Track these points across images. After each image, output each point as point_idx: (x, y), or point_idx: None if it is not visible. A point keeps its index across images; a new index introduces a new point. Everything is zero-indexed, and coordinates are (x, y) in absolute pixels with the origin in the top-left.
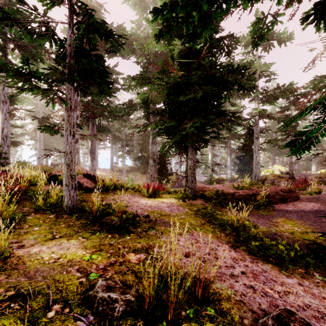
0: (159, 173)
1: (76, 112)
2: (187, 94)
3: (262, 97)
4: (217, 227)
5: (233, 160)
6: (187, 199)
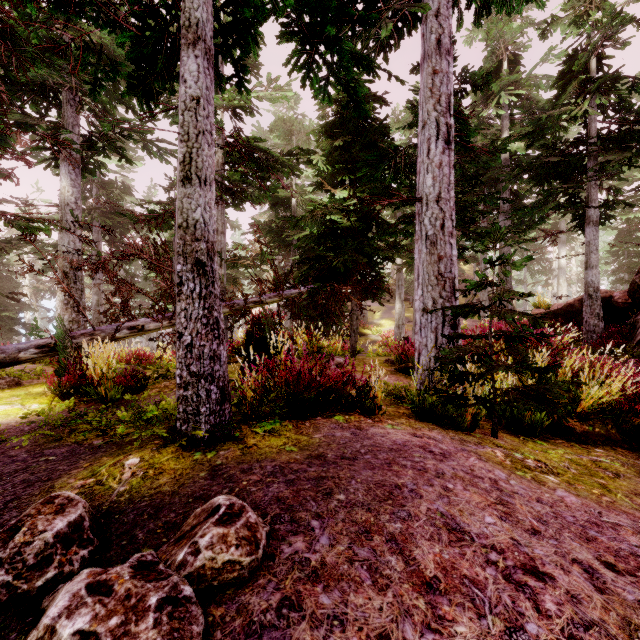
0: None
1: None
2: None
3: None
4: None
5: None
6: None
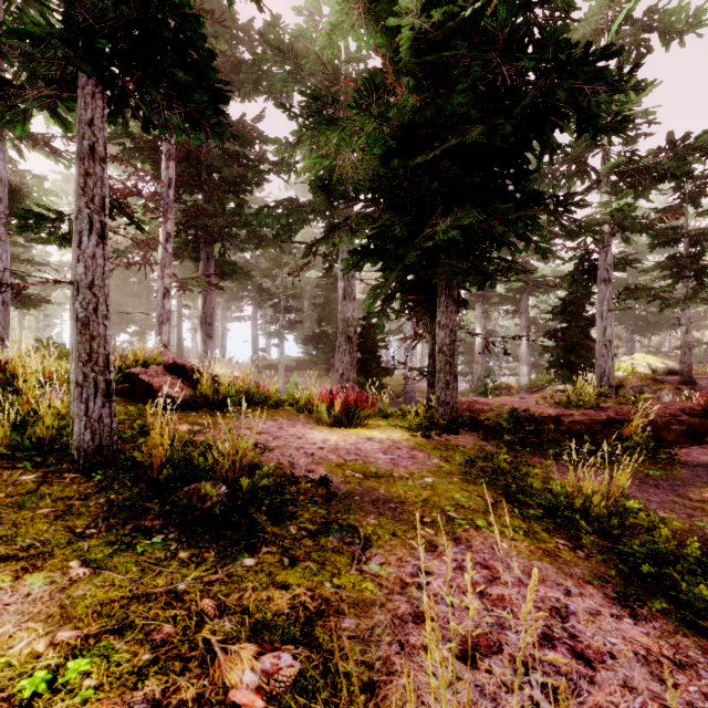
0: (360, 370)
1: (164, 225)
2: (435, 148)
3: (616, 180)
4: (541, 519)
5: (531, 344)
6: (436, 433)
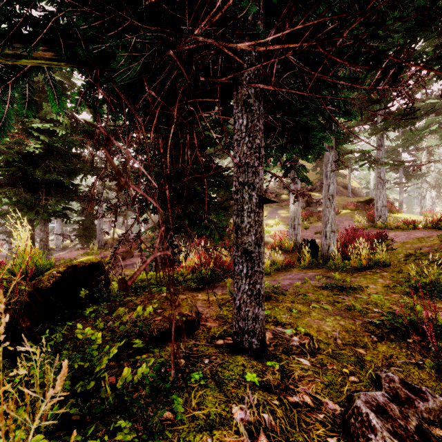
0: None
1: None
2: (46, 171)
3: None
4: None
5: (61, 222)
6: None
